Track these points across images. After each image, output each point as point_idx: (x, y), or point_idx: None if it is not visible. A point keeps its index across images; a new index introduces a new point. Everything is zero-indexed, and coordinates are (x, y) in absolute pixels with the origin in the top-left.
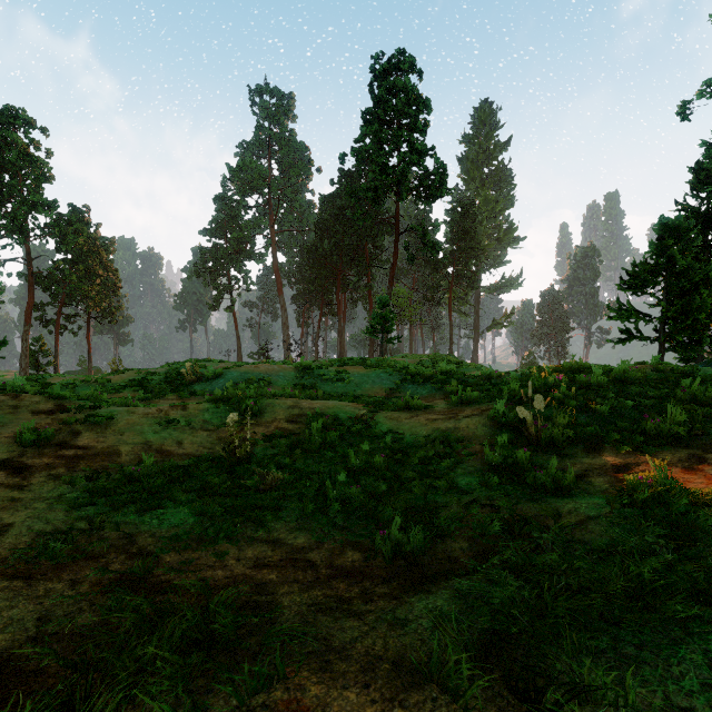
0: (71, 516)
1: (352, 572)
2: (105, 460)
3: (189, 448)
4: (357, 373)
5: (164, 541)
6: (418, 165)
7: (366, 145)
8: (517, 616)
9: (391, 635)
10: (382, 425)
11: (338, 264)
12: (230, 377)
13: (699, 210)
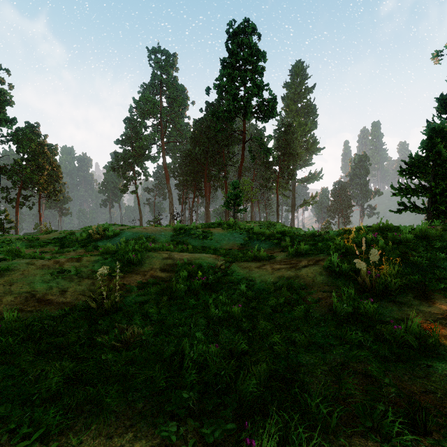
0: None
1: None
2: None
3: (70, 297)
4: (217, 233)
5: None
6: (258, 95)
7: (223, 82)
8: None
9: None
10: (236, 273)
11: (205, 163)
12: (125, 236)
13: None
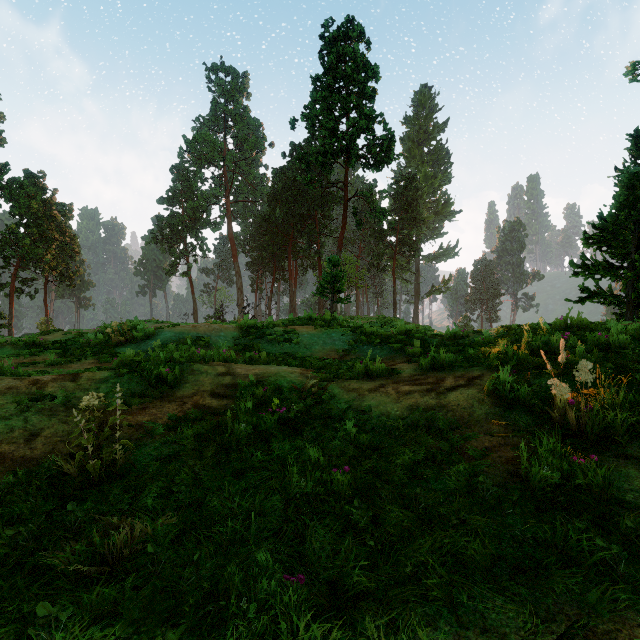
0: None
1: None
2: None
3: (40, 447)
4: (306, 333)
5: None
6: (367, 129)
7: (316, 110)
8: None
9: None
10: (338, 400)
11: (290, 232)
12: (162, 338)
13: None
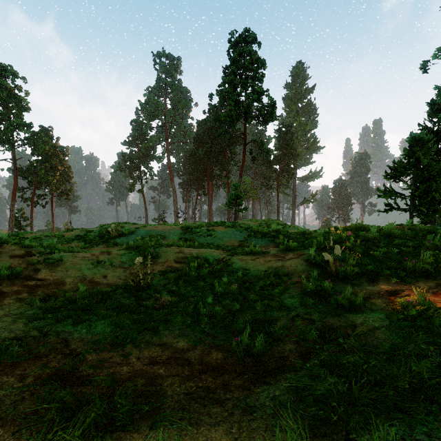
0: (27, 327)
1: (216, 367)
2: (54, 287)
3: (111, 280)
4: (220, 231)
5: (88, 344)
6: (258, 101)
7: (225, 88)
8: (334, 405)
9: (243, 420)
10: (235, 264)
11: (208, 163)
12: (139, 233)
13: (433, 129)
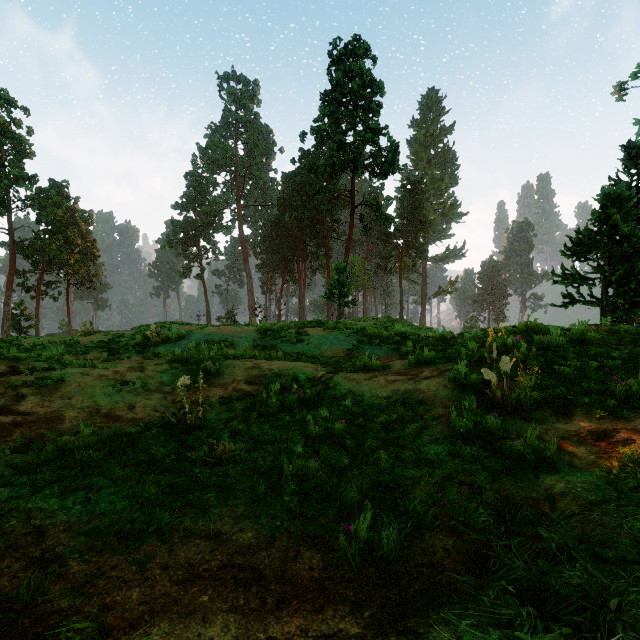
0: None
1: (309, 589)
2: (44, 427)
3: (140, 413)
4: (316, 334)
5: (79, 537)
6: (373, 142)
7: (324, 124)
8: None
9: None
10: (341, 386)
11: (299, 236)
12: (194, 339)
13: (630, 185)
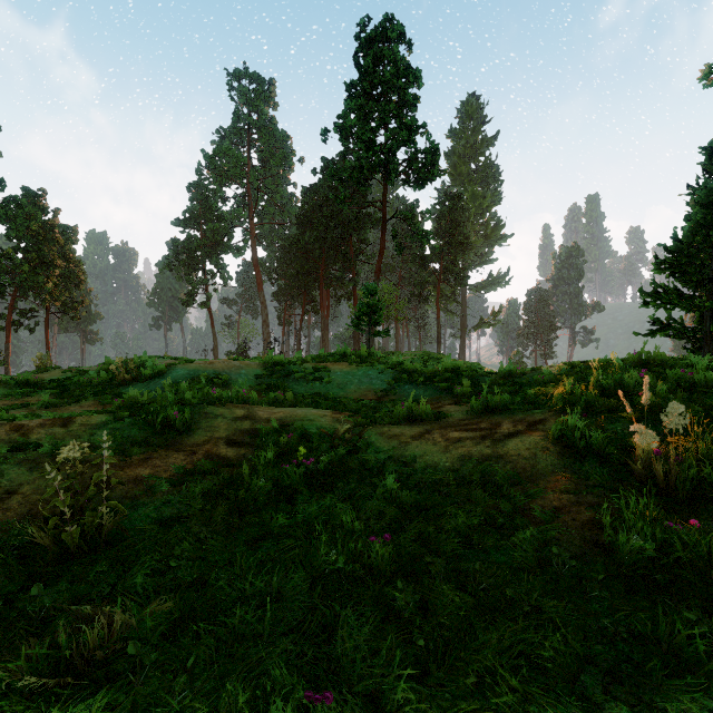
0: None
1: None
2: None
3: (15, 507)
4: (340, 370)
5: None
6: (408, 142)
7: (351, 120)
8: None
9: None
10: (376, 449)
11: (321, 258)
12: (174, 376)
13: None
